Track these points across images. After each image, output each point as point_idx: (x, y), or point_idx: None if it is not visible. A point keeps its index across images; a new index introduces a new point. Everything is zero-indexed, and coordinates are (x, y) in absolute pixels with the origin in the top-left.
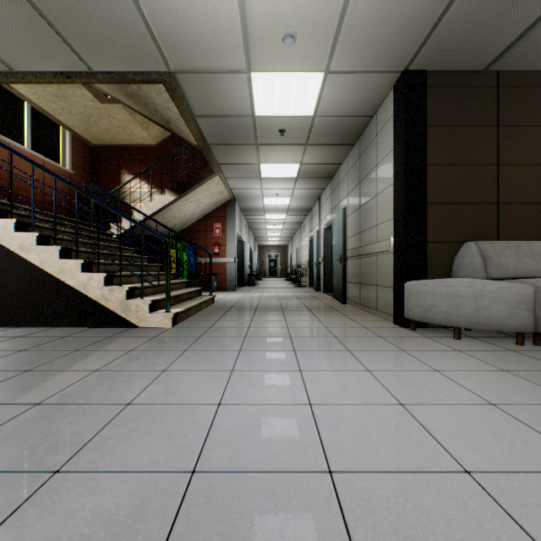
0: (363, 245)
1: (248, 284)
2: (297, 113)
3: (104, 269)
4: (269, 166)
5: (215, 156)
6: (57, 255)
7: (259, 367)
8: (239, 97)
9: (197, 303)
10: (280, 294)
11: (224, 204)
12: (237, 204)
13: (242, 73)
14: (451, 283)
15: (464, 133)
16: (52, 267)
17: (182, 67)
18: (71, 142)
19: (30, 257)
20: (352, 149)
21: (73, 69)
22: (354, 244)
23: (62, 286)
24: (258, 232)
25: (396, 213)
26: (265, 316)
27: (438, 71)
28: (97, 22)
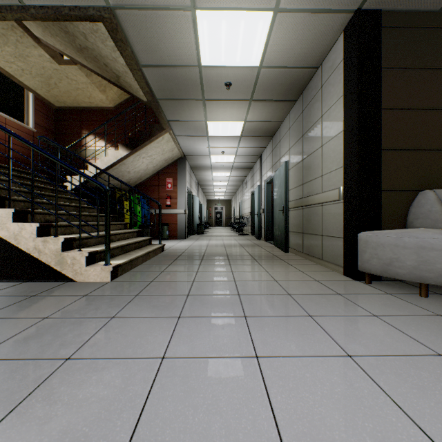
0: (306, 196)
1: (198, 233)
2: (244, 63)
3: (43, 219)
4: (215, 123)
5: (165, 113)
6: None
7: (201, 349)
8: (184, 42)
9: (143, 252)
10: (225, 242)
11: (175, 161)
12: (188, 161)
13: (186, 11)
14: (418, 234)
15: (419, 76)
16: None
17: (121, 0)
18: (34, 103)
19: None
20: (294, 105)
21: (2, 2)
22: (296, 196)
23: None
24: (206, 188)
25: (346, 161)
26: (211, 266)
27: (392, 11)
28: None
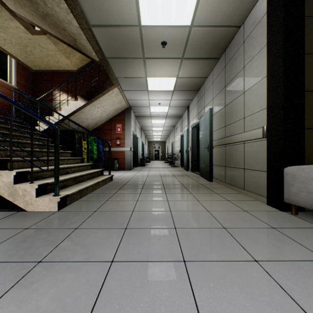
0: (228, 136)
1: (141, 165)
2: (177, 23)
3: (4, 154)
4: (153, 79)
5: (113, 70)
6: None
7: None
8: (126, 1)
9: (93, 183)
10: (161, 173)
11: (123, 111)
12: (133, 111)
13: None
14: None
15: None
16: None
17: None
18: (16, 67)
19: None
20: (217, 63)
21: None
22: (219, 136)
23: None
24: (147, 132)
25: (271, 102)
26: (149, 195)
27: None
28: None
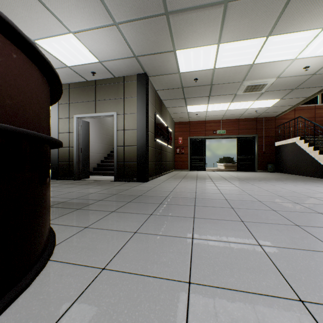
0: None
1: None
2: None
3: None
4: None
5: None
6: (317, 153)
7: None
8: None
9: None
10: None
11: None
12: None
13: None
14: None
15: None
16: (316, 157)
17: None
18: None
19: (311, 154)
20: None
21: (320, 89)
22: None
23: (320, 164)
24: None
25: None
26: None
27: None
28: (313, 81)
